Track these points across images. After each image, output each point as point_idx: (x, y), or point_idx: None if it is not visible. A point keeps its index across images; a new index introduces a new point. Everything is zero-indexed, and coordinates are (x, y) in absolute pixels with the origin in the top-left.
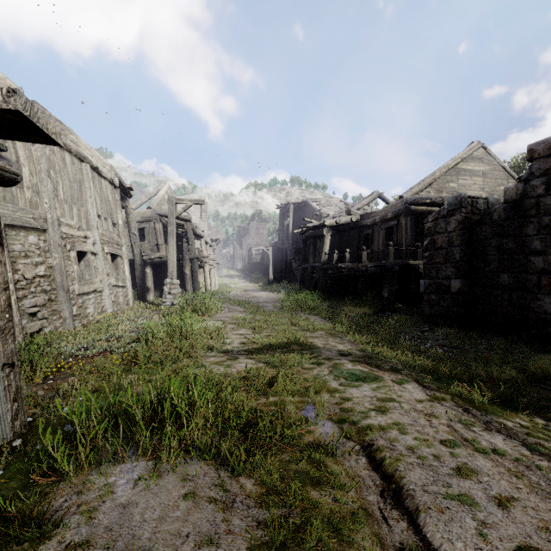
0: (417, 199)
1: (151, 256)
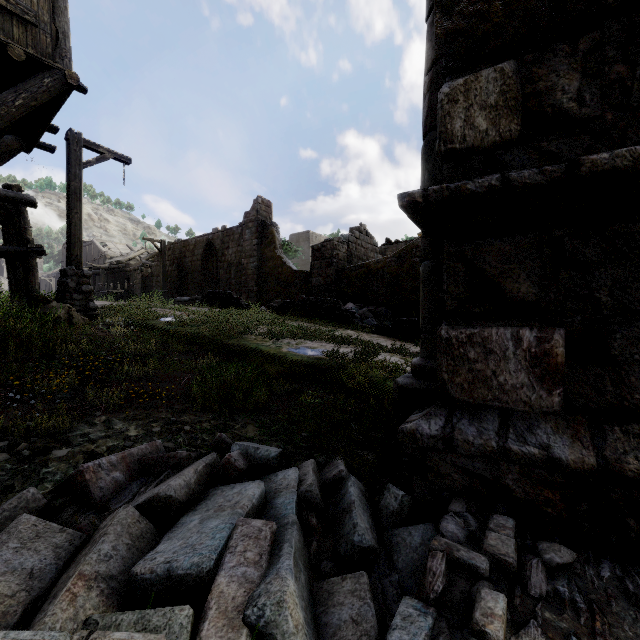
0: (145, 263)
1: None
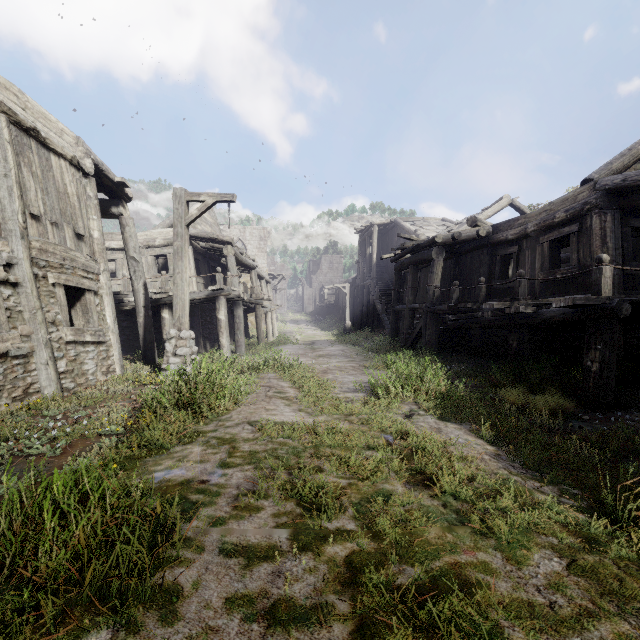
0: (631, 177)
1: (169, 294)
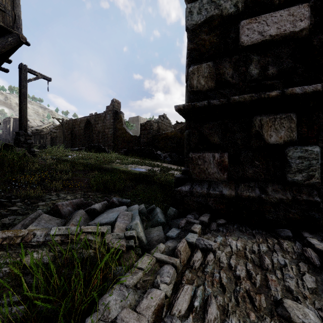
0: (52, 130)
1: None
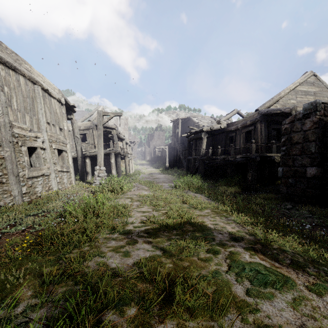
0: (269, 110)
1: (89, 152)
